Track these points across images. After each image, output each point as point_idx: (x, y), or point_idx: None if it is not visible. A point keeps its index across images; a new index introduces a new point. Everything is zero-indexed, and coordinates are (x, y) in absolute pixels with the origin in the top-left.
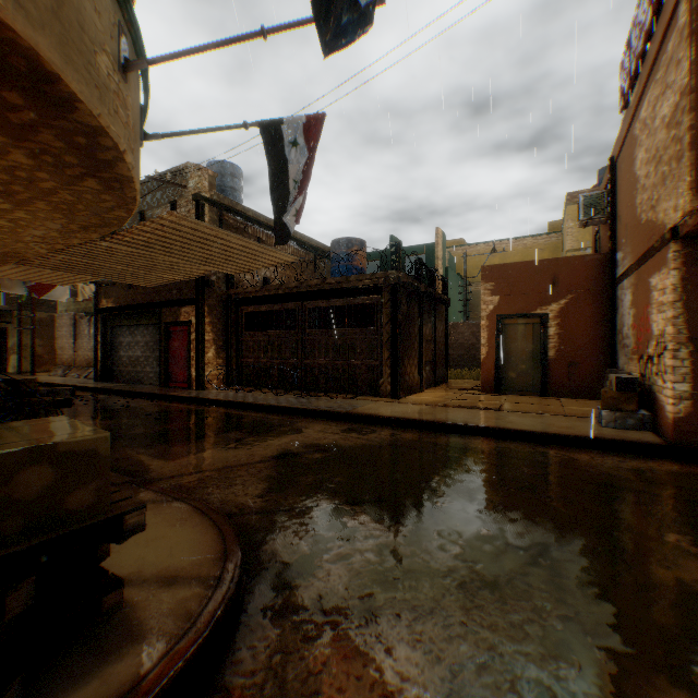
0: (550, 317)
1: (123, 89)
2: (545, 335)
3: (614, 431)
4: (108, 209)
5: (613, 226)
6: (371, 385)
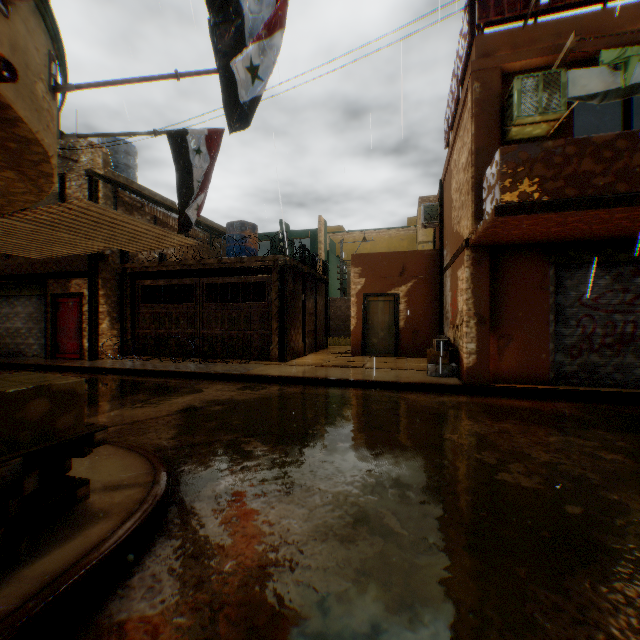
0: (401, 296)
1: (53, 106)
2: (398, 310)
3: (435, 378)
4: (18, 194)
5: (442, 230)
6: (262, 351)
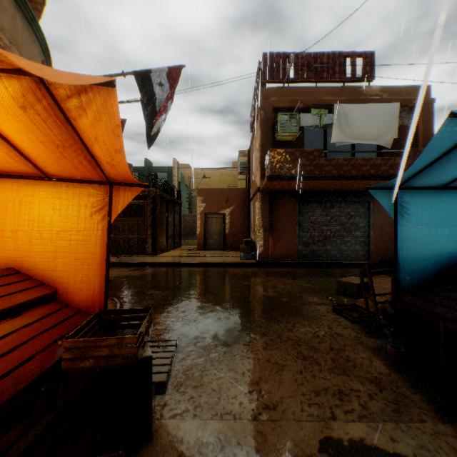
0: (227, 215)
1: None
2: (225, 223)
3: (244, 260)
4: None
5: (249, 177)
6: (140, 249)
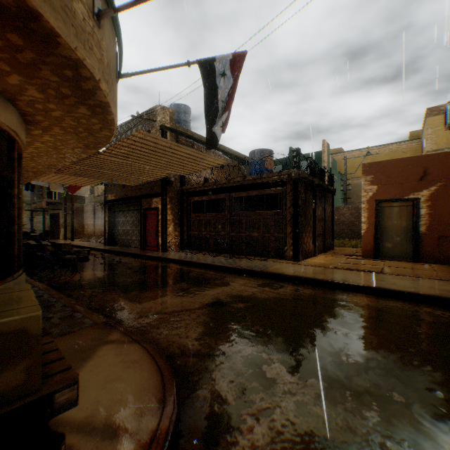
0: (420, 201)
1: (97, 33)
2: (417, 214)
3: None
4: (98, 130)
5: None
6: (278, 251)
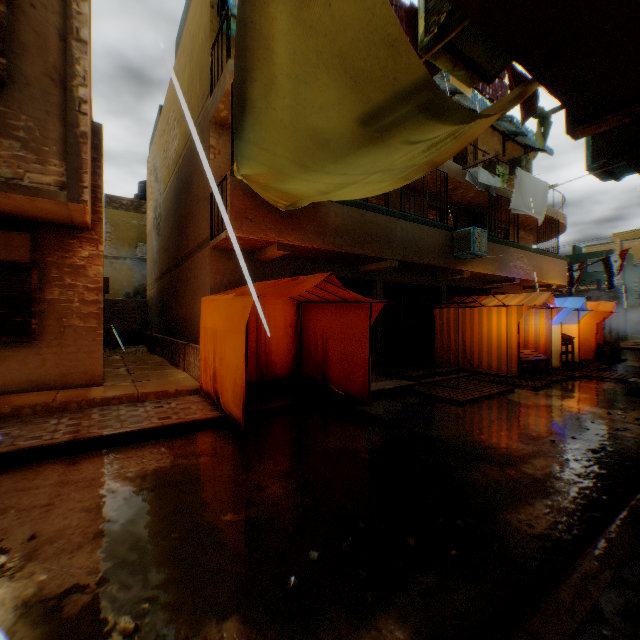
0: None
1: None
2: None
3: None
4: None
5: None
6: None
